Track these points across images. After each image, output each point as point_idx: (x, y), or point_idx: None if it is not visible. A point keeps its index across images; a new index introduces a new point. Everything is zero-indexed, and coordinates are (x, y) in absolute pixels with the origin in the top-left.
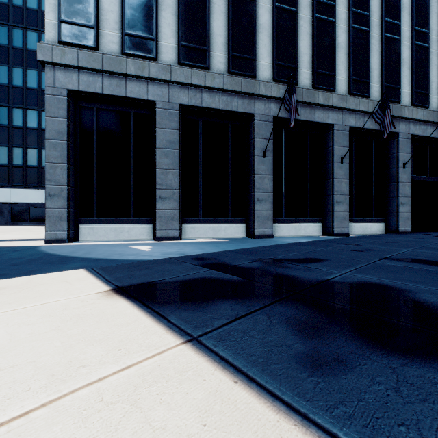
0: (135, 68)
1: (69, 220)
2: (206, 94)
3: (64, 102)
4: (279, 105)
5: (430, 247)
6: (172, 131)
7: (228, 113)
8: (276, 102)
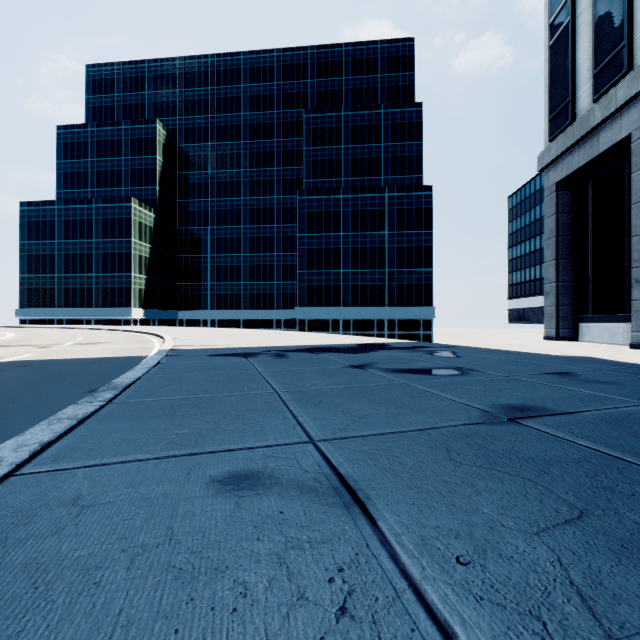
0: (601, 111)
1: (559, 318)
2: None
3: (553, 199)
4: None
5: None
6: None
7: None
8: None
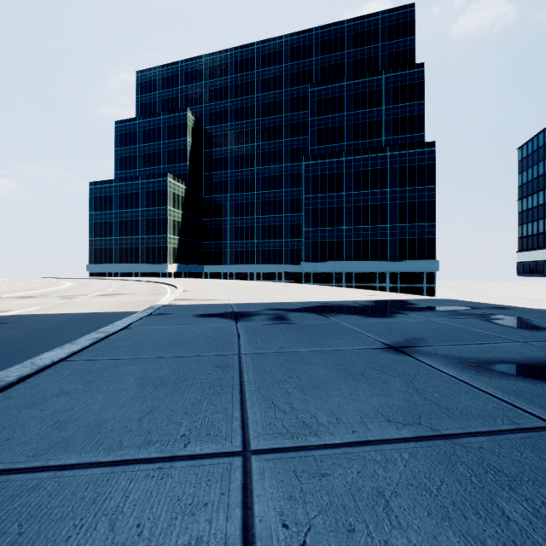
0: None
1: None
2: None
3: None
4: None
5: None
6: None
7: None
8: None
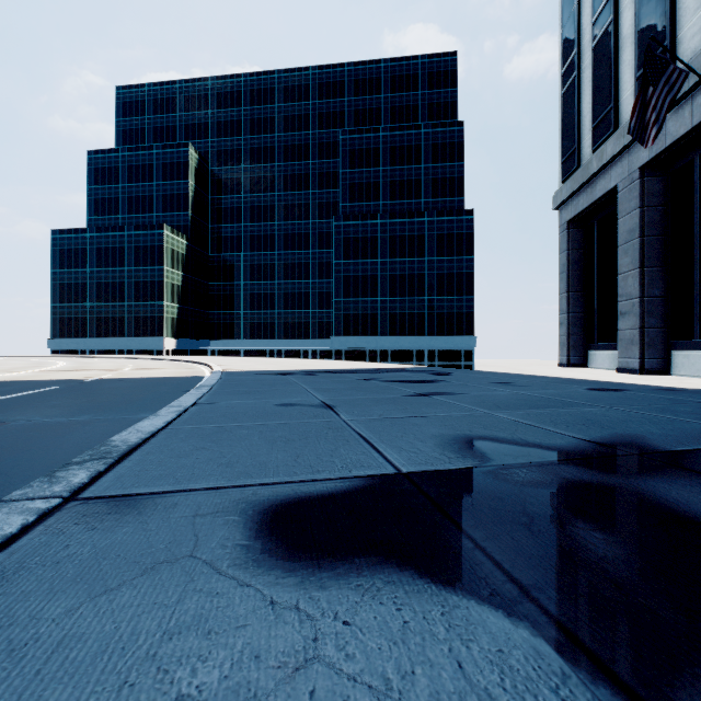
0: (597, 162)
1: (570, 346)
2: (670, 121)
3: (565, 236)
4: None
5: (576, 404)
6: (631, 215)
7: None
8: None
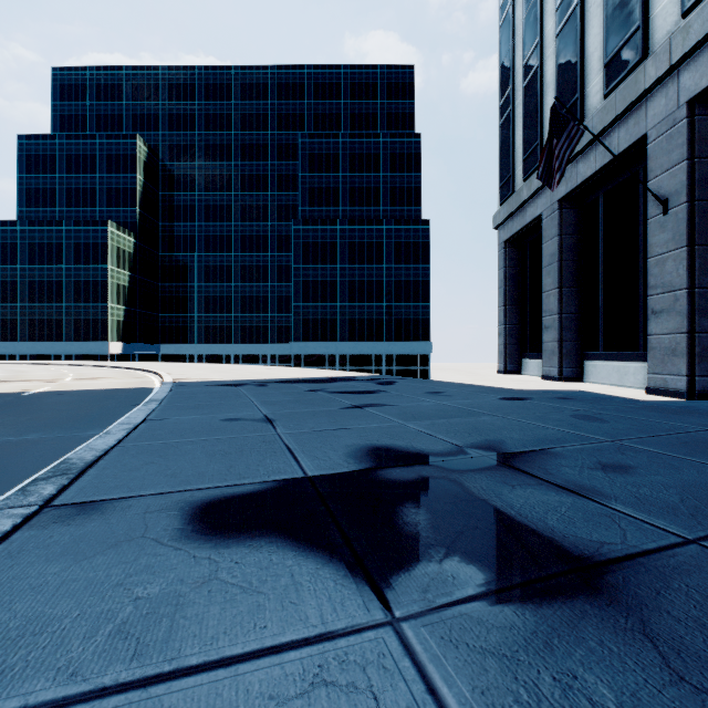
0: (527, 190)
1: (507, 355)
2: (580, 163)
3: (503, 254)
4: (702, 60)
5: (478, 414)
6: (552, 241)
7: (612, 165)
8: (694, 59)
